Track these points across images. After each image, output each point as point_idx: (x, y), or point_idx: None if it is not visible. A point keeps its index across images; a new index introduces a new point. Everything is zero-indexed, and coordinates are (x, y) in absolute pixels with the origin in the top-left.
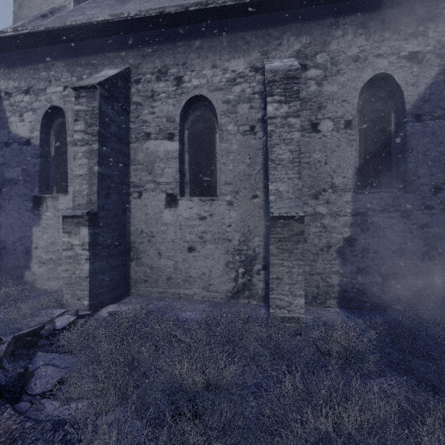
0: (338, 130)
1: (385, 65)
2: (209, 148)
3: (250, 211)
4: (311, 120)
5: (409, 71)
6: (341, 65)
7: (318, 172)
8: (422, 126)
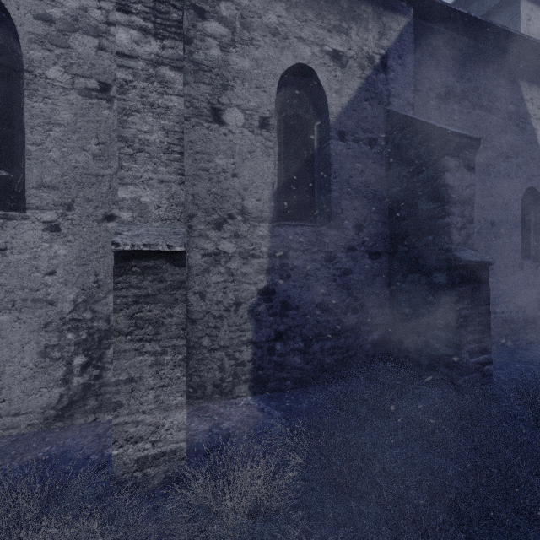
0: (252, 128)
1: (308, 54)
2: (7, 109)
3: (100, 244)
4: (211, 102)
5: (333, 74)
6: (255, 33)
7: (222, 188)
8: (345, 147)
